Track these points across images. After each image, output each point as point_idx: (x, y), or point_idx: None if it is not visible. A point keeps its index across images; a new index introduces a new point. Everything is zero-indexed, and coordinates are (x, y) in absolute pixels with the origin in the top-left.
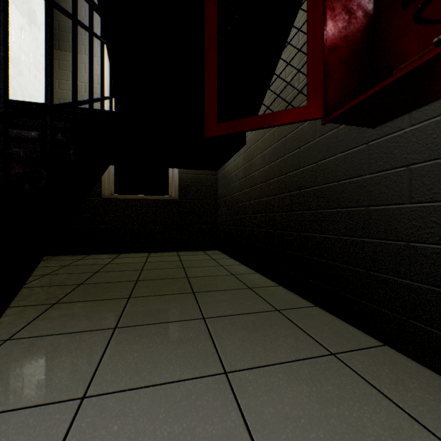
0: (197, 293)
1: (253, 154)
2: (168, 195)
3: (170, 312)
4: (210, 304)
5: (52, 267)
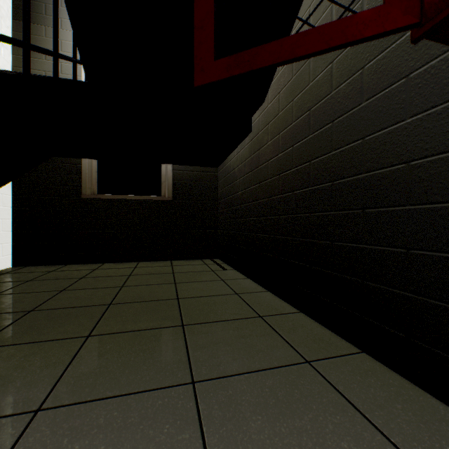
0: (187, 326)
1: (261, 142)
2: (161, 195)
3: (141, 368)
4: (205, 348)
5: (9, 283)
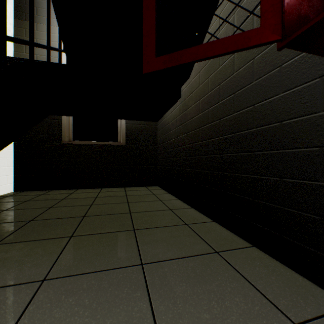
0: (137, 230)
1: (187, 105)
2: (117, 141)
3: (108, 256)
4: (149, 244)
5: (13, 202)
